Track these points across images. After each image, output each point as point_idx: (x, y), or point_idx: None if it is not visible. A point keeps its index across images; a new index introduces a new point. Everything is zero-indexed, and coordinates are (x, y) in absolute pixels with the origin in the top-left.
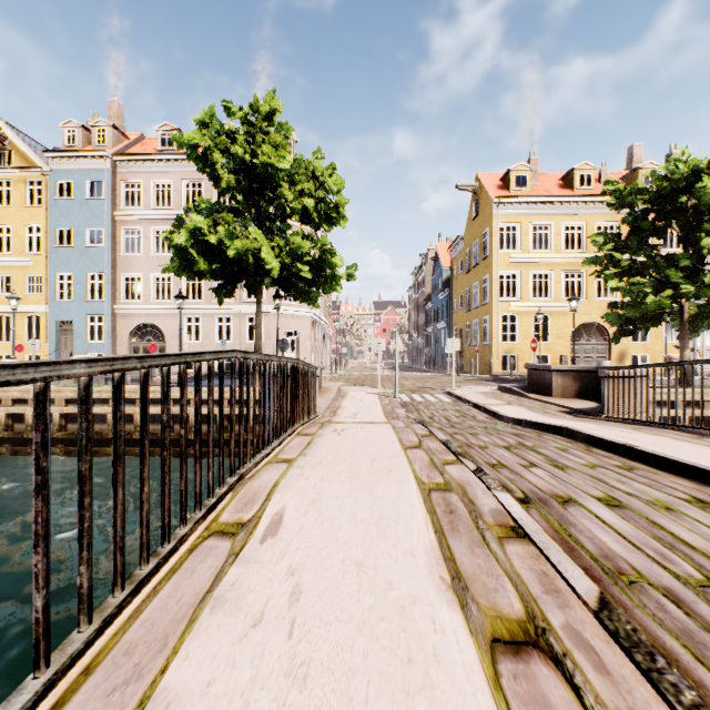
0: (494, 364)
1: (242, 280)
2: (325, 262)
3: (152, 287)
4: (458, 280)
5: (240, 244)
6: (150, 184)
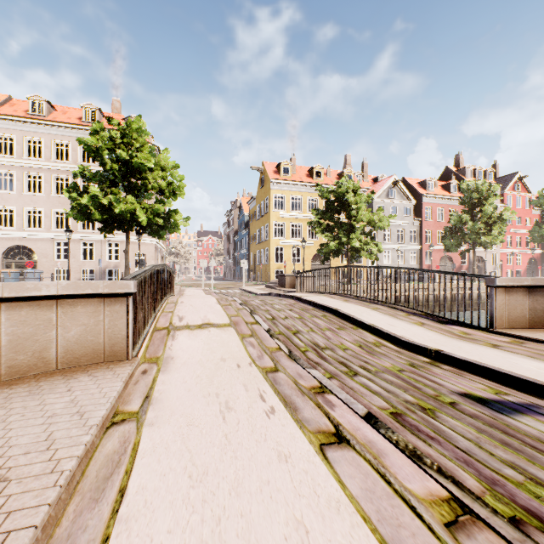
0: (271, 275)
1: (120, 224)
2: (172, 216)
3: (24, 218)
4: (253, 223)
5: (123, 206)
6: (22, 139)
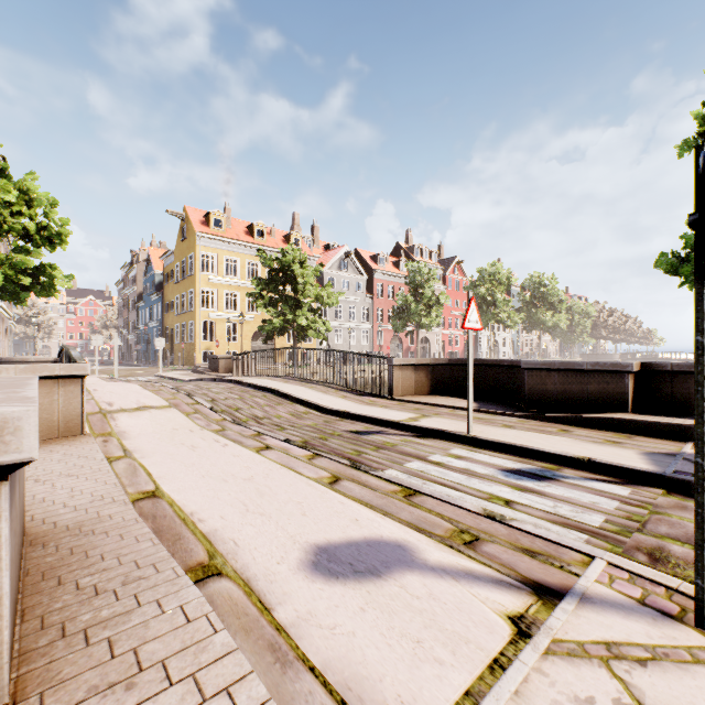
0: (198, 357)
1: None
2: (45, 273)
3: None
4: (170, 286)
5: None
6: None
